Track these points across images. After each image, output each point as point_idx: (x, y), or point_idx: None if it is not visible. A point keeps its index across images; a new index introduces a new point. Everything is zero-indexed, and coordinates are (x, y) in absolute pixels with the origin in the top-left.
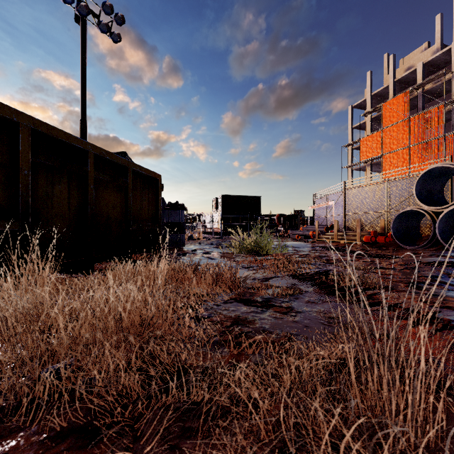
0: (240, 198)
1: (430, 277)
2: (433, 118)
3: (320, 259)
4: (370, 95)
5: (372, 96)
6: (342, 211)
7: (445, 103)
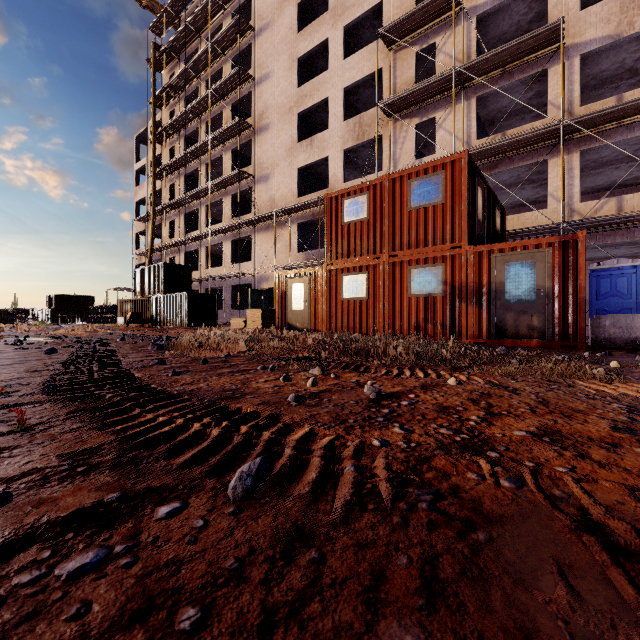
0: (74, 297)
1: None
2: None
3: None
4: None
5: None
6: None
7: None
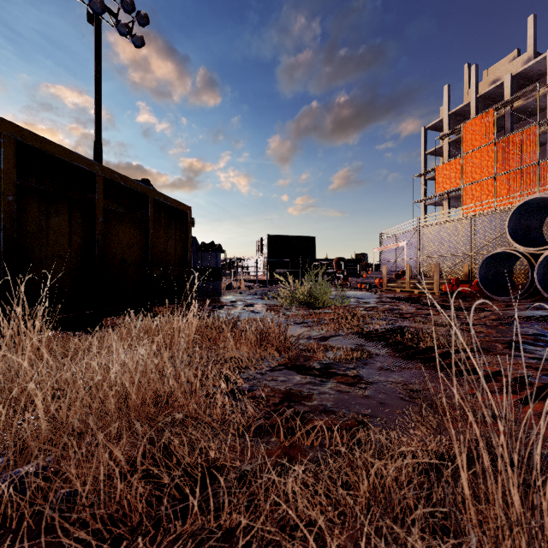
0: (290, 238)
1: (533, 336)
2: (524, 142)
3: (391, 312)
4: (448, 114)
5: (450, 115)
6: (415, 253)
7: (538, 123)
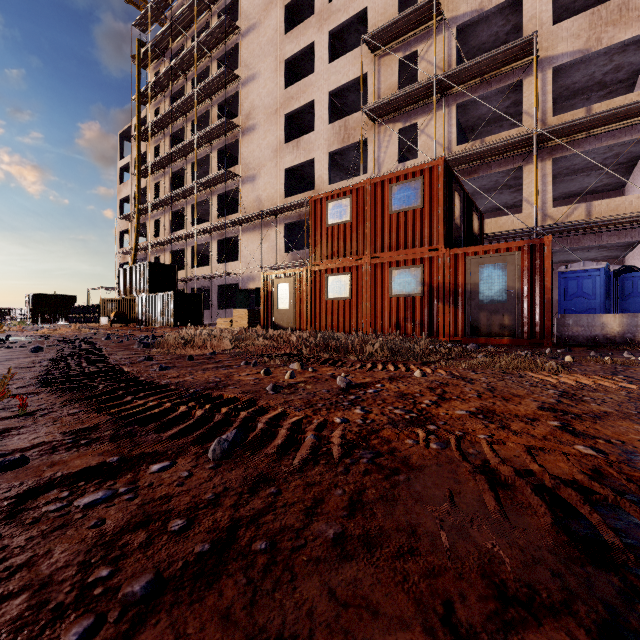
0: (55, 296)
1: None
2: None
3: None
4: None
5: None
6: None
7: None
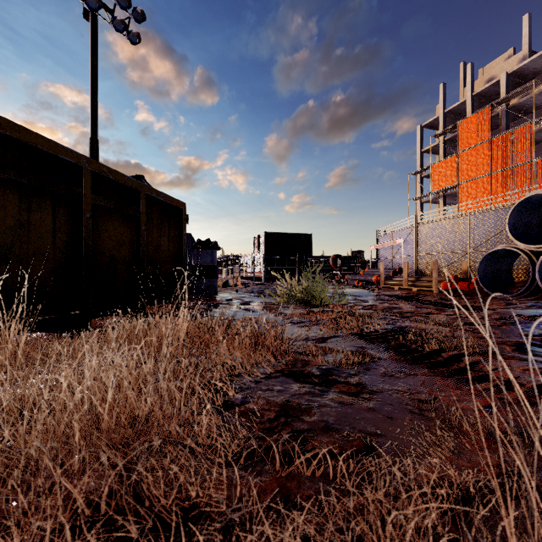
0: (287, 236)
1: (540, 337)
2: (519, 140)
3: (391, 311)
4: (443, 112)
5: (446, 113)
6: (412, 251)
7: (534, 121)
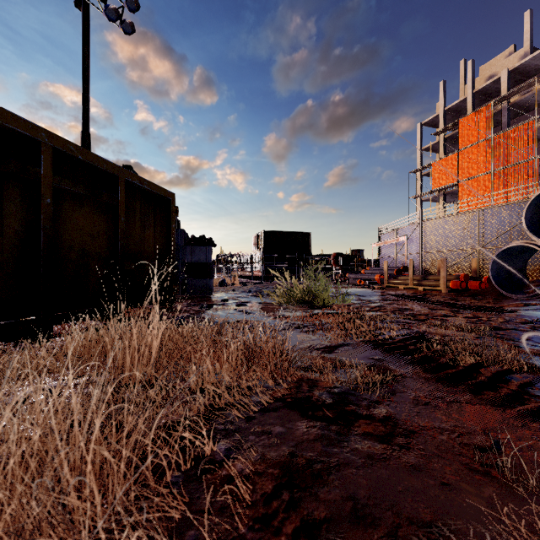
0: (286, 234)
1: None
2: (521, 137)
3: (402, 313)
4: (444, 110)
5: (446, 110)
6: (417, 248)
7: (536, 118)
